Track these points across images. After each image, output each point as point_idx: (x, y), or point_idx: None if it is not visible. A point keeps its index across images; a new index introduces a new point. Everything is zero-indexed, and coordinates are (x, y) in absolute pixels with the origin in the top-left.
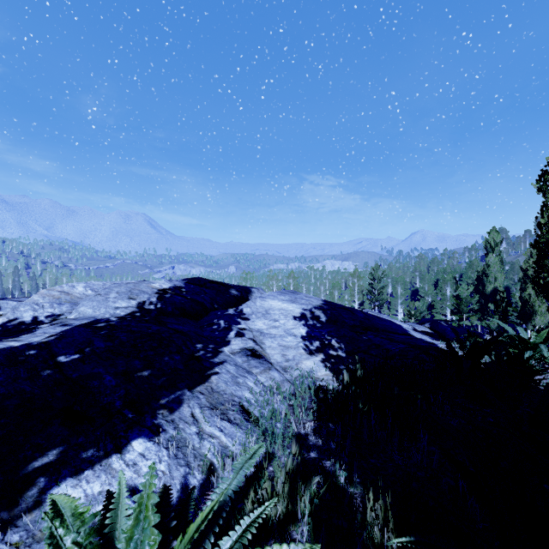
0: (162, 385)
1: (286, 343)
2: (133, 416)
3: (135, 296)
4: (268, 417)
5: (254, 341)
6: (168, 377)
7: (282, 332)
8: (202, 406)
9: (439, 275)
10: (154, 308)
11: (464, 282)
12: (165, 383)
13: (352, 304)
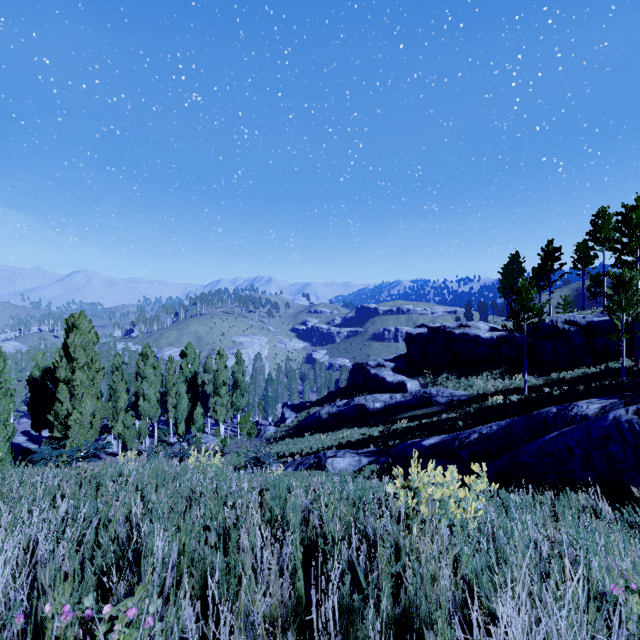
0: None
1: None
2: None
3: None
4: None
5: None
6: None
7: None
8: None
9: None
10: None
11: None
12: None
13: None
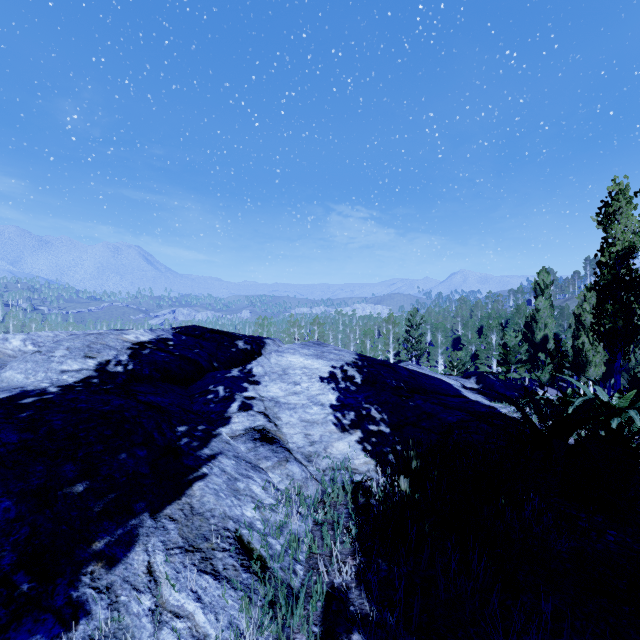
0: (105, 509)
1: (310, 417)
2: (31, 586)
3: (94, 353)
4: (281, 556)
5: (265, 416)
6: (119, 493)
7: (305, 400)
8: (170, 546)
9: (483, 321)
10: (123, 370)
11: (510, 329)
12: (110, 504)
13: (386, 355)
